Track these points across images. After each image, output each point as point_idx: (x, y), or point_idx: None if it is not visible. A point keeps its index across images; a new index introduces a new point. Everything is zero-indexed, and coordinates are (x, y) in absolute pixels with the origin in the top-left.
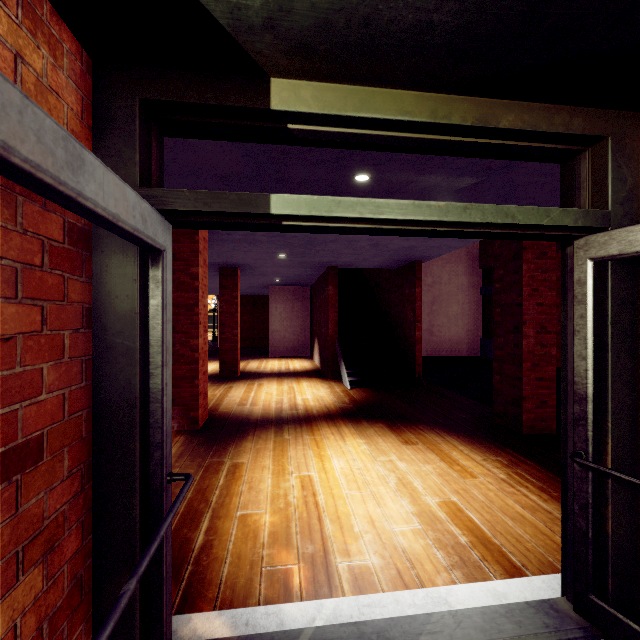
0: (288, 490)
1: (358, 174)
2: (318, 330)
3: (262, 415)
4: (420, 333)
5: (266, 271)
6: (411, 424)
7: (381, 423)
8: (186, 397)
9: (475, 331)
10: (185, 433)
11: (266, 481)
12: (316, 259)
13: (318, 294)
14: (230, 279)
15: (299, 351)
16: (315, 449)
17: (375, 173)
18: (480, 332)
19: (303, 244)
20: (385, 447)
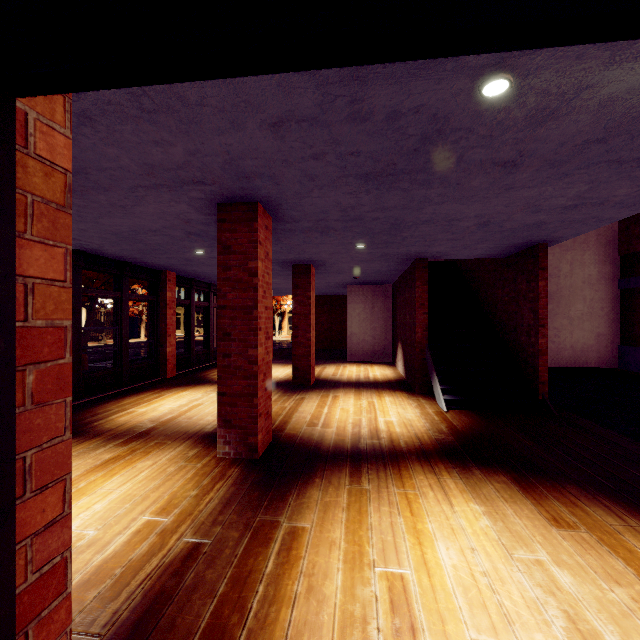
0: (368, 608)
1: (489, 79)
2: (402, 334)
3: (335, 443)
4: (545, 341)
5: (342, 268)
6: (553, 482)
7: (502, 475)
8: (243, 418)
9: (609, 336)
10: (241, 463)
11: (334, 577)
12: (401, 249)
13: (402, 292)
14: (303, 277)
15: (379, 356)
16: (407, 516)
17: (520, 76)
18: (617, 337)
19: (386, 229)
20: (521, 527)
